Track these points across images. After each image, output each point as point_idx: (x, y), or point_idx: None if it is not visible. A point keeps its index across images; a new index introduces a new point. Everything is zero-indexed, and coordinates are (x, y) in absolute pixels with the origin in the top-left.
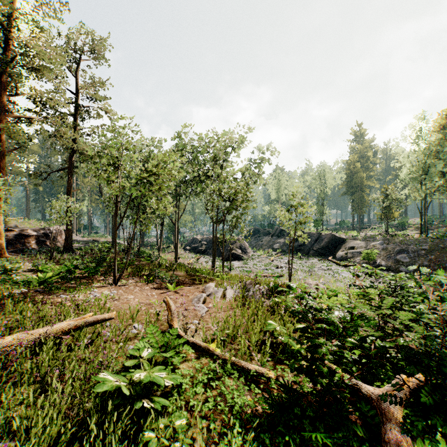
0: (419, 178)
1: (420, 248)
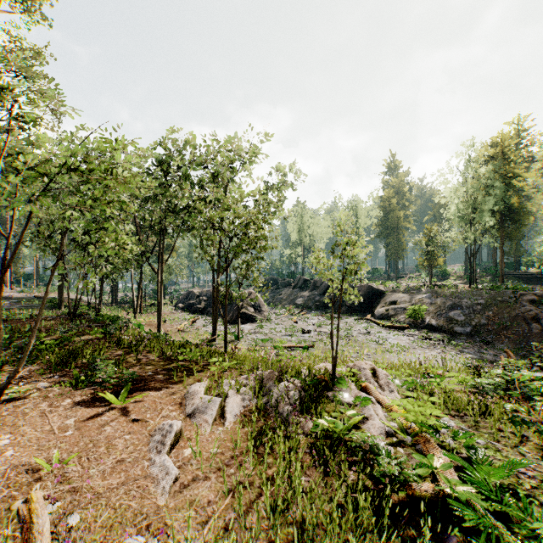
0: (469, 217)
1: (476, 303)
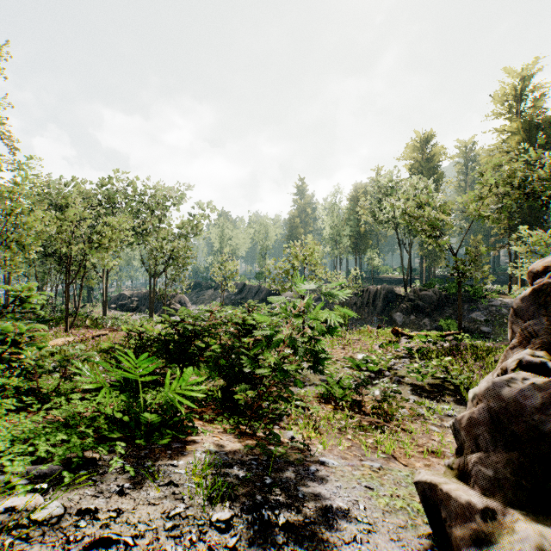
0: (335, 239)
1: None
